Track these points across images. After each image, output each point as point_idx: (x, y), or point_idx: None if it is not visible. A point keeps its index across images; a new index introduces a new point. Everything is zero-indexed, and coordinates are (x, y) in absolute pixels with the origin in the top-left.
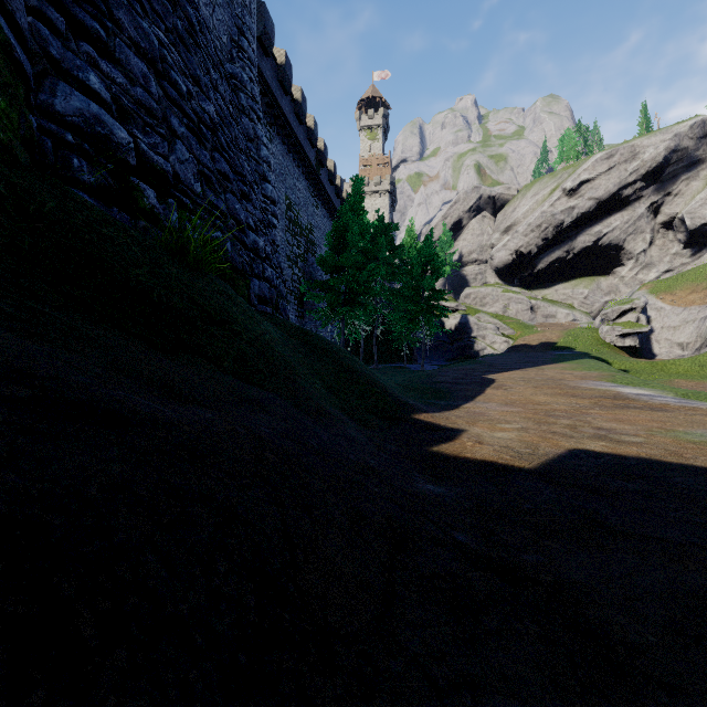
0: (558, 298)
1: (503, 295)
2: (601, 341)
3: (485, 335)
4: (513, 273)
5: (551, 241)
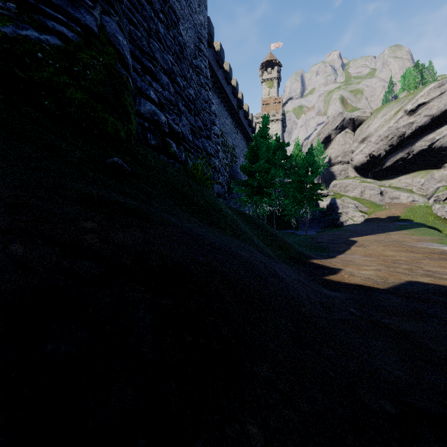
0: (401, 186)
1: (360, 184)
2: (434, 215)
3: (347, 211)
4: (367, 169)
5: (396, 146)
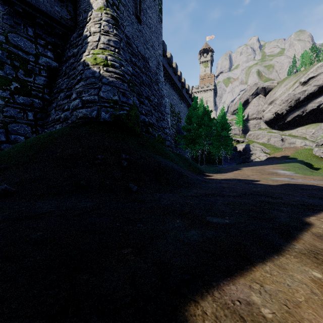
0: (298, 134)
1: (267, 134)
2: (313, 155)
3: (256, 153)
4: (274, 123)
5: (293, 107)
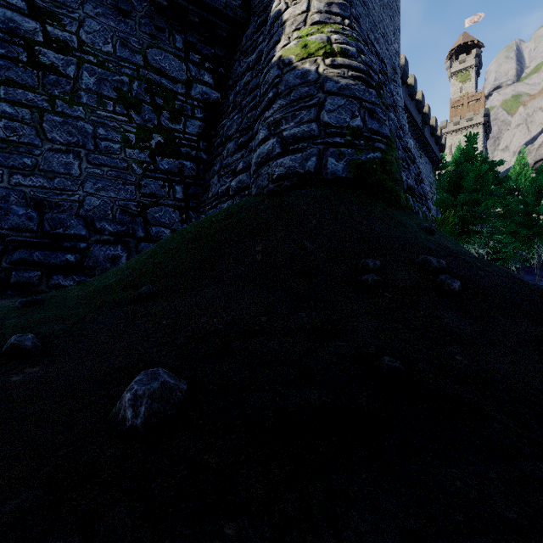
0: None
1: None
2: None
3: None
4: None
5: None
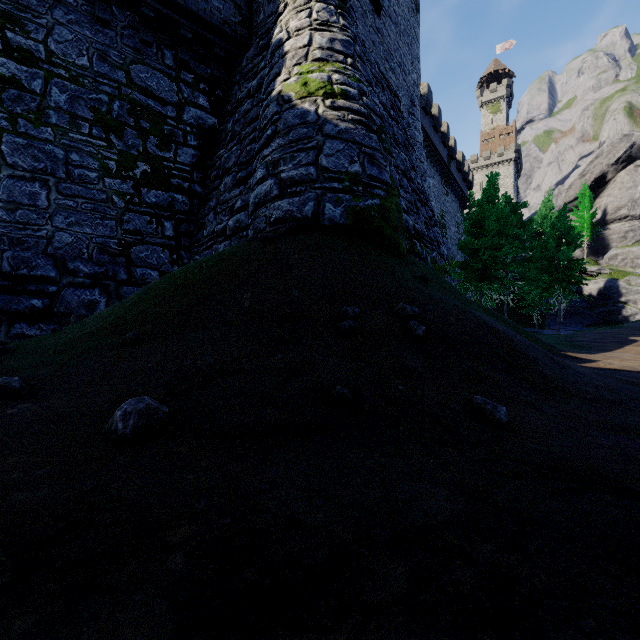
0: None
1: None
2: None
3: (636, 299)
4: None
5: None
